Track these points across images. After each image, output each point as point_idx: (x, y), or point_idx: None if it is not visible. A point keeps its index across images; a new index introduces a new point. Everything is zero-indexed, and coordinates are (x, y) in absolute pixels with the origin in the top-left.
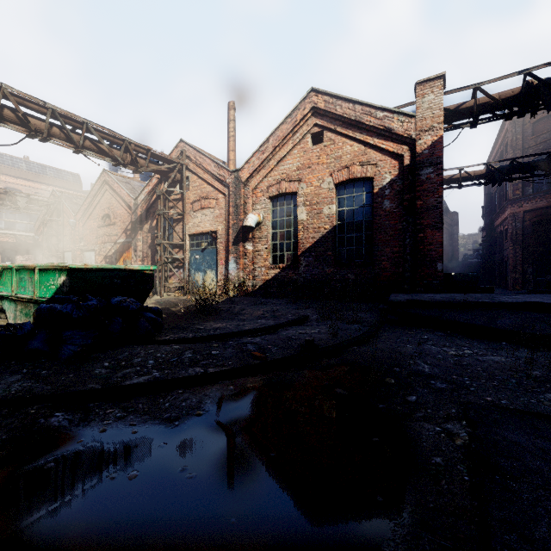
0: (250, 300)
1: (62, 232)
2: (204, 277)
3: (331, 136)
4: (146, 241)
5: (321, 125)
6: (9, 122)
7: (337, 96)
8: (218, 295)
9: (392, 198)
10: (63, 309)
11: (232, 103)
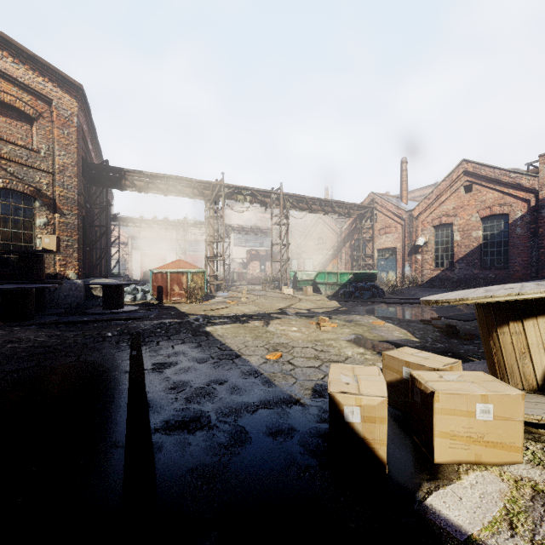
0: (420, 288)
1: (291, 248)
2: (387, 275)
3: (478, 187)
4: (347, 253)
5: (470, 181)
6: (304, 209)
7: (481, 164)
8: (398, 286)
9: (522, 226)
10: (362, 285)
11: (404, 159)
